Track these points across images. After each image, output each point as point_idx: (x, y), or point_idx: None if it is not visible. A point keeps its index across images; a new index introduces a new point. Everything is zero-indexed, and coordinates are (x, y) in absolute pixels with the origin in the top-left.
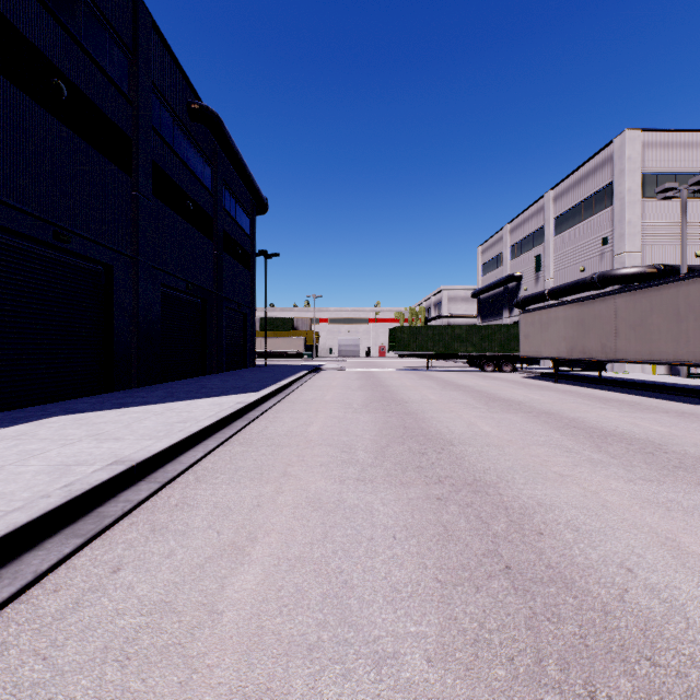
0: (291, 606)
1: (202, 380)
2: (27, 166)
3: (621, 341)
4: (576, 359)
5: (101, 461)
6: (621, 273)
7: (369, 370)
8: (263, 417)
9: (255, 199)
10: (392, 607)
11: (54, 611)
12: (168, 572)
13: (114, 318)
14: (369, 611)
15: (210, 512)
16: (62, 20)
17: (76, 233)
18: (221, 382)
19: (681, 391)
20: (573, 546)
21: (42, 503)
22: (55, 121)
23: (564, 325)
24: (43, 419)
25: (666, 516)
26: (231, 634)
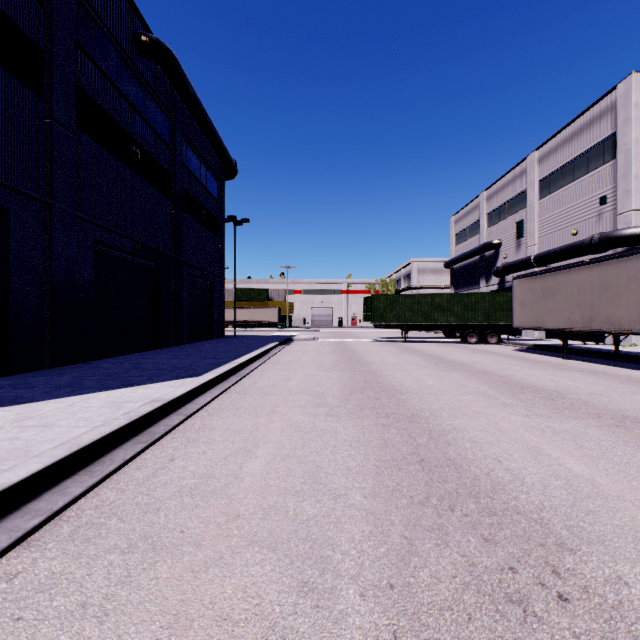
0: None
1: (149, 355)
2: None
3: None
4: (598, 331)
5: None
6: (630, 233)
7: (342, 341)
8: (182, 427)
9: (222, 160)
10: None
11: None
12: None
13: (11, 278)
14: None
15: None
16: None
17: None
18: (167, 358)
19: None
20: None
21: None
22: None
23: (579, 290)
24: None
25: None
26: None
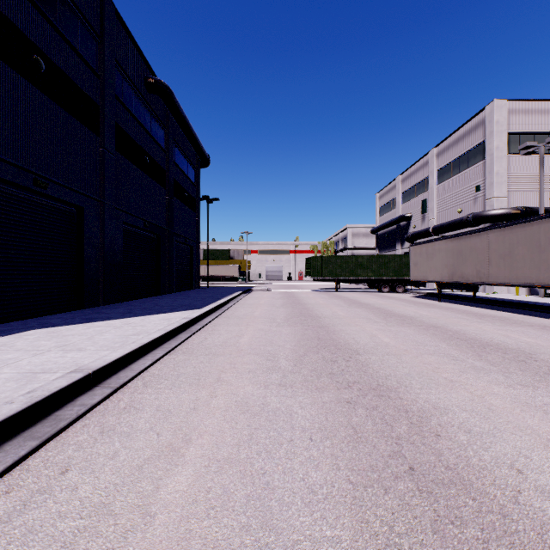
0: (218, 508)
1: (156, 299)
2: (12, 126)
3: (493, 268)
4: (456, 282)
5: (63, 369)
6: (491, 214)
7: (290, 291)
8: (203, 330)
9: (199, 155)
10: (309, 509)
11: (2, 514)
12: (110, 473)
13: (84, 250)
14: (288, 514)
15: (153, 415)
16: (41, 8)
17: (52, 180)
18: (171, 301)
19: (541, 308)
20: (467, 447)
21: (4, 409)
22: (35, 90)
23: (446, 255)
24: (22, 332)
25: (545, 419)
26: (161, 539)
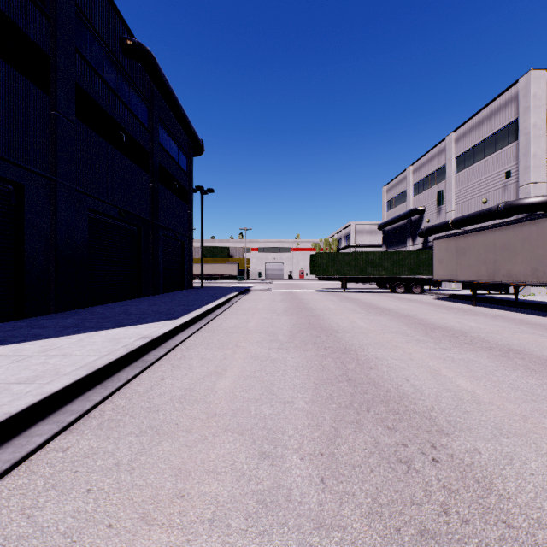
0: None
1: (132, 302)
2: None
3: None
4: (500, 283)
5: None
6: (529, 202)
7: (292, 291)
8: (167, 357)
9: (191, 140)
10: None
11: None
12: None
13: (25, 241)
14: None
15: None
16: None
17: None
18: (148, 305)
19: None
20: None
21: None
22: None
23: (485, 249)
24: None
25: None
26: None
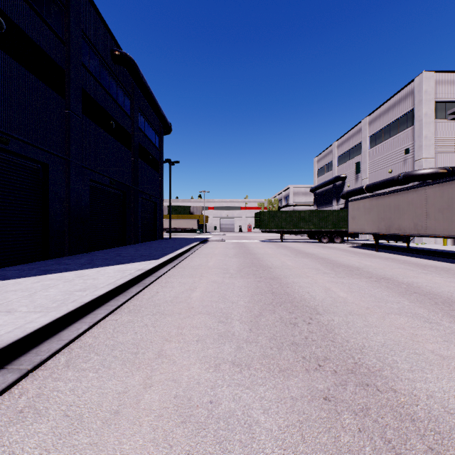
0: None
1: (121, 249)
2: None
3: (431, 221)
4: (393, 234)
5: None
6: (421, 173)
7: (241, 241)
8: (157, 282)
9: (162, 123)
10: None
11: None
12: None
13: (49, 204)
14: None
15: (54, 427)
16: None
17: (14, 137)
18: (133, 251)
19: None
20: None
21: None
22: None
23: (383, 209)
24: None
25: None
26: None
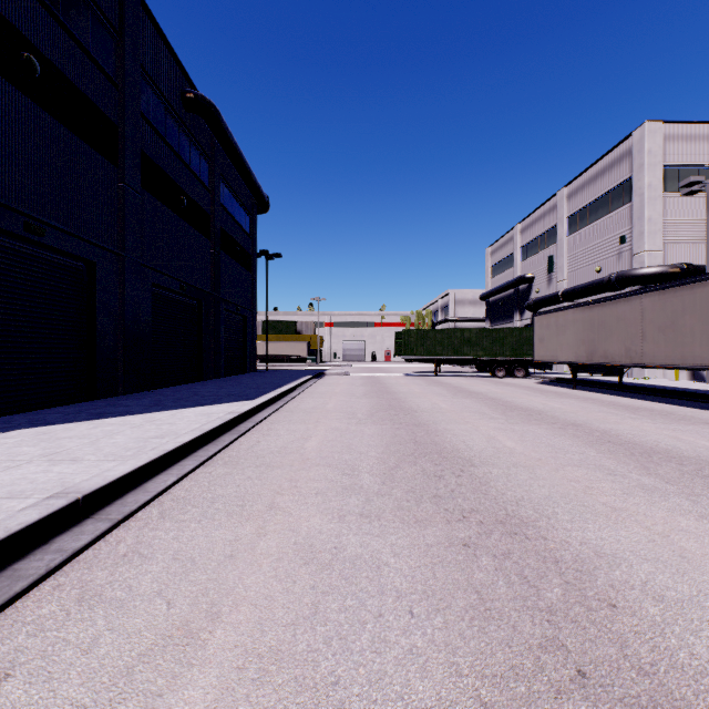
0: None
1: (197, 386)
2: None
3: (648, 345)
4: (597, 364)
5: (40, 491)
6: (642, 273)
7: (374, 375)
8: (255, 429)
9: (255, 197)
10: None
11: None
12: (78, 683)
13: (97, 320)
14: None
15: (166, 567)
16: None
17: (51, 225)
18: (216, 388)
19: None
20: (665, 630)
21: None
22: (26, 101)
23: (584, 327)
24: (1, 433)
25: None
26: None
